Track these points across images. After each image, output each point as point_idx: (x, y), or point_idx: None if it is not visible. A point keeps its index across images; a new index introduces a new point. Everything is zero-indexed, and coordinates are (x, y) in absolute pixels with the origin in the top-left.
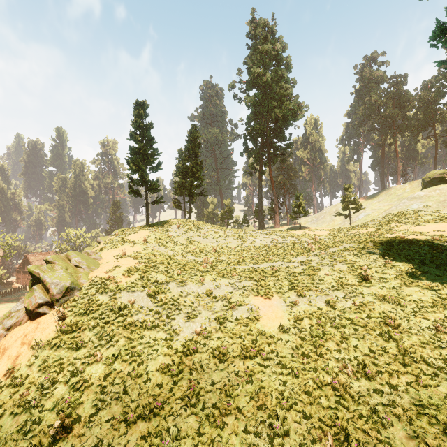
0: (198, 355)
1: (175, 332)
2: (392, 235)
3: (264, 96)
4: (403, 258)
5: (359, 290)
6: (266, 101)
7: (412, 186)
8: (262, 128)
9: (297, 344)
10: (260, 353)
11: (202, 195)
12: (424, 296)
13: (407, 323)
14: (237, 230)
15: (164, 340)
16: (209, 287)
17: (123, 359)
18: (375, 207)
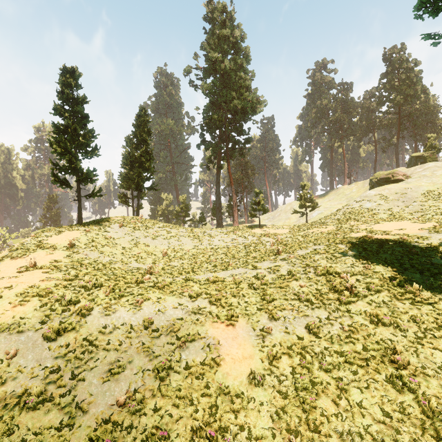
0: None
1: (80, 407)
2: (357, 234)
3: (222, 85)
4: (382, 262)
5: (344, 308)
6: (224, 90)
7: (358, 186)
8: (221, 118)
9: (277, 408)
10: (222, 435)
11: (152, 189)
12: (422, 313)
13: (417, 358)
14: (193, 228)
15: (56, 430)
16: (150, 312)
17: None
18: (327, 206)
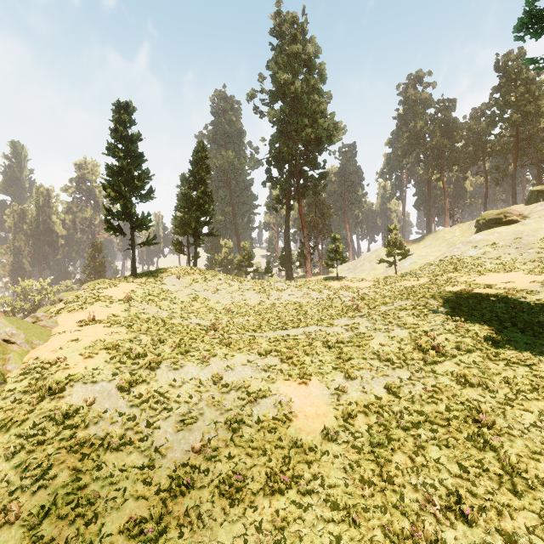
0: (195, 494)
1: (159, 451)
2: (454, 288)
3: (292, 110)
4: (478, 320)
5: (429, 368)
6: (295, 117)
7: (462, 228)
8: (291, 151)
9: (351, 461)
10: (295, 481)
11: (212, 235)
12: (516, 375)
13: (504, 419)
14: (259, 281)
15: (139, 469)
16: (218, 368)
17: (60, 514)
18: (422, 253)
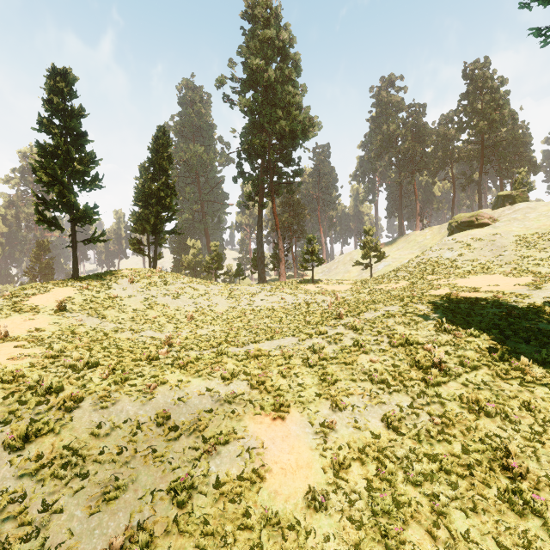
0: None
1: None
2: (438, 292)
3: (265, 101)
4: (476, 329)
5: (432, 391)
6: (268, 108)
7: (433, 232)
8: (264, 143)
9: (349, 546)
10: None
11: (175, 233)
12: (536, 398)
13: (537, 462)
14: (228, 284)
15: None
16: (166, 402)
17: None
18: (396, 256)
